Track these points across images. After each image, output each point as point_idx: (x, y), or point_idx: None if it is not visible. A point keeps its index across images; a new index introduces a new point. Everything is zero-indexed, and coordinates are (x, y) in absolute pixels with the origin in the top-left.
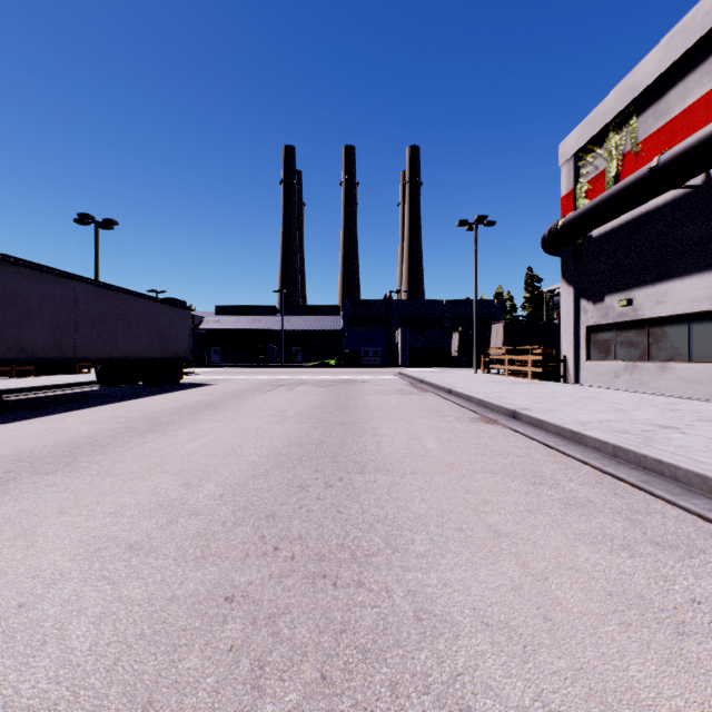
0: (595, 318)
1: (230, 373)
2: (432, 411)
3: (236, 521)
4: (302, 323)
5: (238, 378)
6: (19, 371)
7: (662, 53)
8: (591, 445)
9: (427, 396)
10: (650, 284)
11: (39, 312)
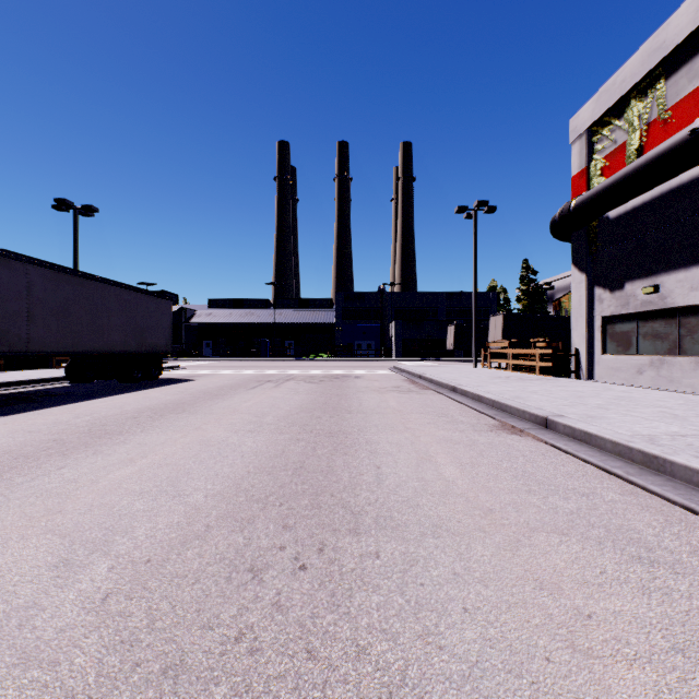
0: (613, 308)
1: (219, 367)
2: (438, 414)
3: (94, 691)
4: (294, 316)
5: (224, 373)
6: None
7: None
8: (683, 477)
9: (429, 395)
10: (682, 267)
11: None
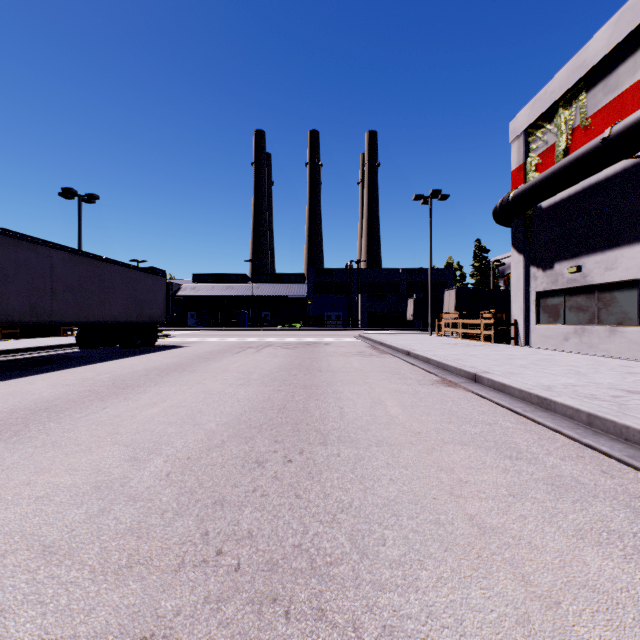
0: (545, 284)
1: (204, 335)
2: (392, 373)
3: (178, 509)
4: (270, 290)
5: (210, 341)
6: (7, 333)
7: (612, 30)
8: (561, 412)
9: (387, 358)
10: (599, 251)
11: (14, 277)
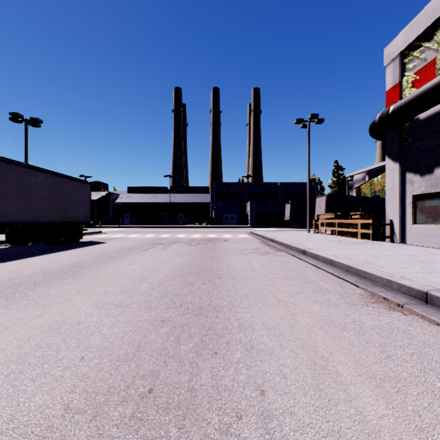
0: (423, 188)
1: (130, 232)
2: (301, 280)
3: None
4: (184, 198)
5: (131, 237)
6: None
7: None
8: None
9: (284, 257)
10: None
11: None
